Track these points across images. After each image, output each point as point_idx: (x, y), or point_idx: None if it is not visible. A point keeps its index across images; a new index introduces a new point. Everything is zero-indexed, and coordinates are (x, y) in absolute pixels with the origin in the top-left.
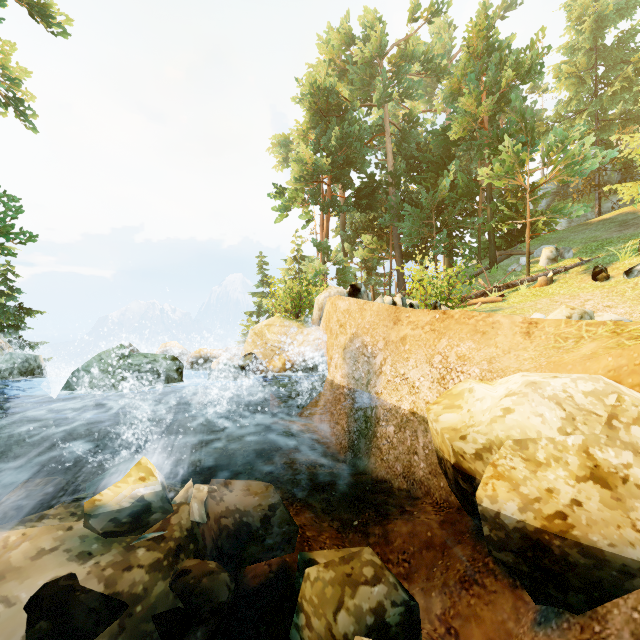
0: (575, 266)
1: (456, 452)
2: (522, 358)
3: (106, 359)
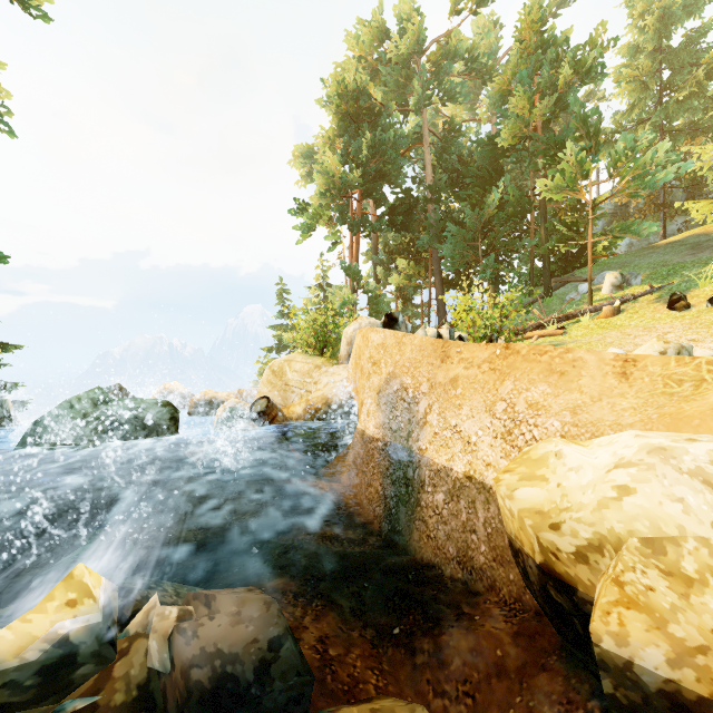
0: (645, 294)
1: (545, 548)
2: (620, 408)
3: (77, 406)
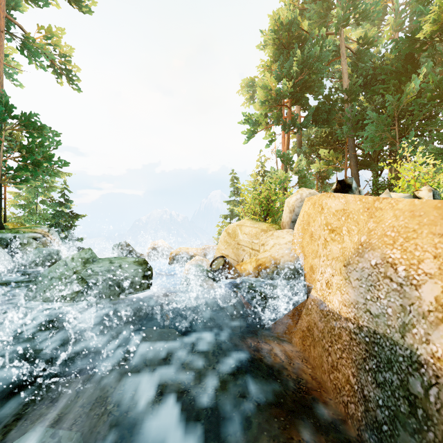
0: None
1: None
2: None
3: (70, 264)
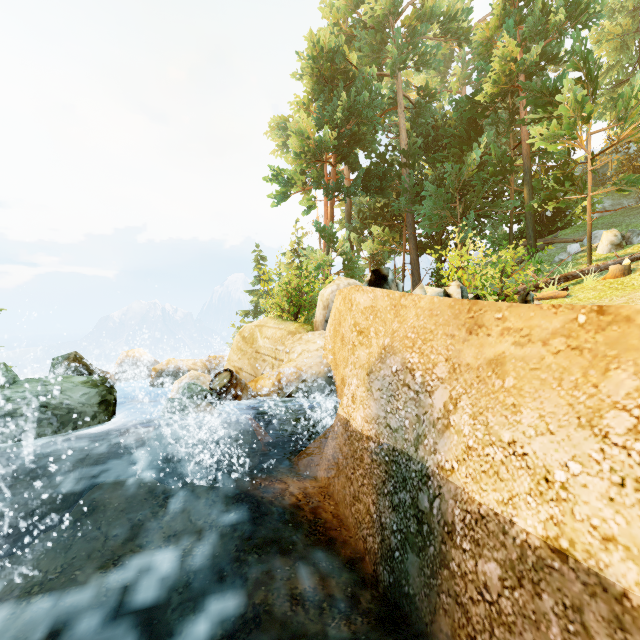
0: None
1: None
2: None
3: None
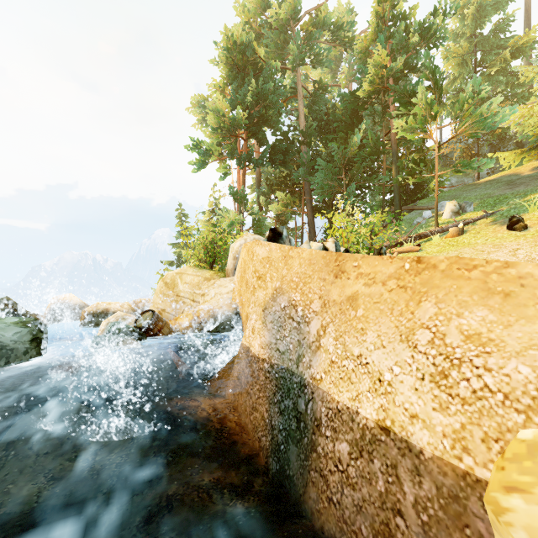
0: (481, 218)
1: None
2: None
3: None
